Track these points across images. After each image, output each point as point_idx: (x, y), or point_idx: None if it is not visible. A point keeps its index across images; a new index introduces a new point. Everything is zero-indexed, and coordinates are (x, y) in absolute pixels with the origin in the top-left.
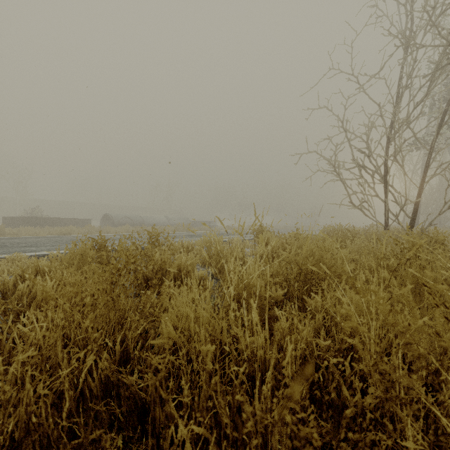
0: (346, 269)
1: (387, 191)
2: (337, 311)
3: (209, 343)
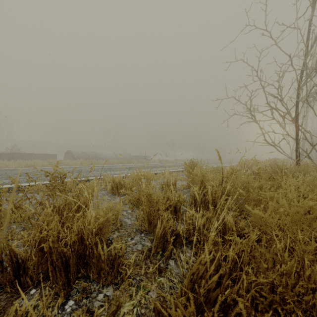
0: None
1: (298, 130)
2: None
3: None
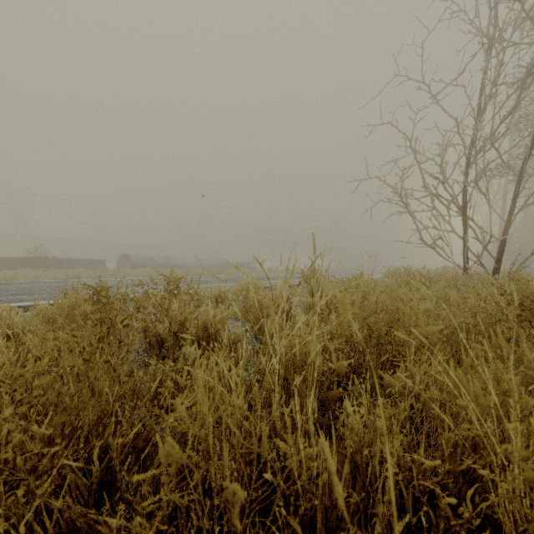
0: (433, 329)
1: (466, 226)
2: (434, 397)
3: (239, 459)
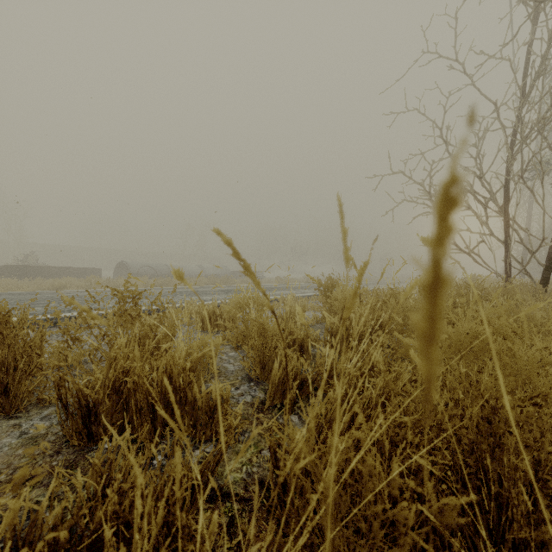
0: None
1: (508, 227)
2: None
3: None
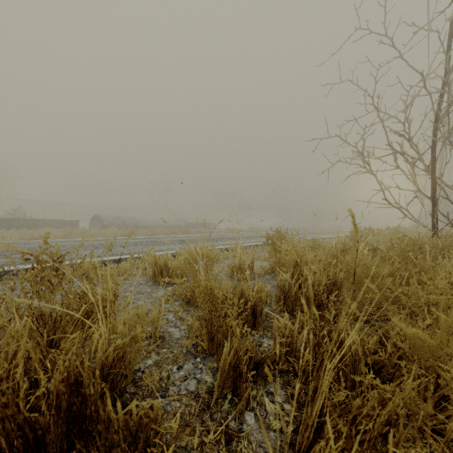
0: None
1: (435, 184)
2: None
3: None
